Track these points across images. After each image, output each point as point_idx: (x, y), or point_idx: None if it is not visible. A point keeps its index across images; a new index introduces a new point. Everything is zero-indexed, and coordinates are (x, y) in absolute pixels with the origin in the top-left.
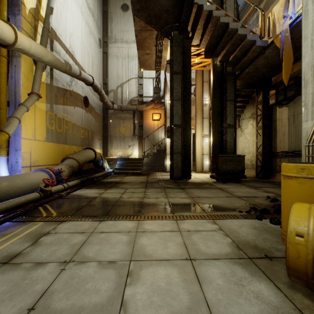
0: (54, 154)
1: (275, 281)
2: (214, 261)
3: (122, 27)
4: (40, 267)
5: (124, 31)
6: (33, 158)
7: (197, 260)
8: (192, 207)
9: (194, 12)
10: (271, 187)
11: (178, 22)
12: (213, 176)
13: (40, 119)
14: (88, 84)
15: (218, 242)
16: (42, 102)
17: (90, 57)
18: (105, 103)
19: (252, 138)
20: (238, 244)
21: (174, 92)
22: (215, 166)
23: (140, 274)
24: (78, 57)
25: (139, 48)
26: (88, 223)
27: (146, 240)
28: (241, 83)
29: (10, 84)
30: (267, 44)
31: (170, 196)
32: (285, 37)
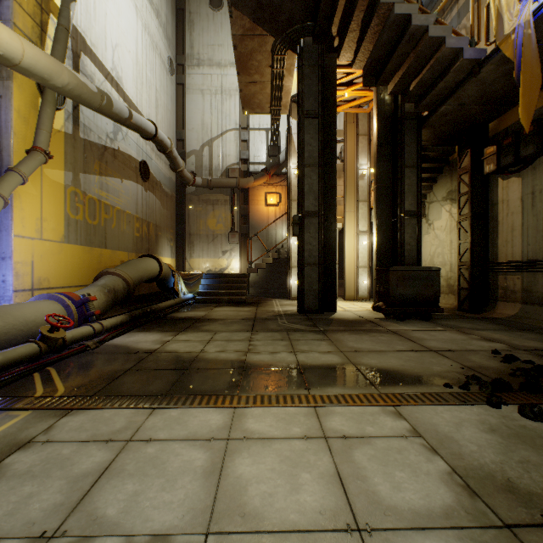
0: (82, 266)
1: None
2: (420, 538)
3: (211, 38)
4: None
5: (215, 46)
6: (37, 274)
7: (376, 532)
8: (345, 374)
9: None
10: (492, 329)
11: (314, 18)
12: (380, 308)
13: (52, 201)
14: (147, 136)
15: (418, 472)
16: (57, 168)
17: (152, 90)
18: (179, 174)
19: (450, 237)
20: (467, 477)
21: (305, 152)
22: (383, 289)
23: None
24: (129, 89)
25: (240, 71)
26: (125, 415)
27: (249, 465)
28: (429, 135)
29: None
30: (486, 56)
31: (299, 350)
32: (525, 36)
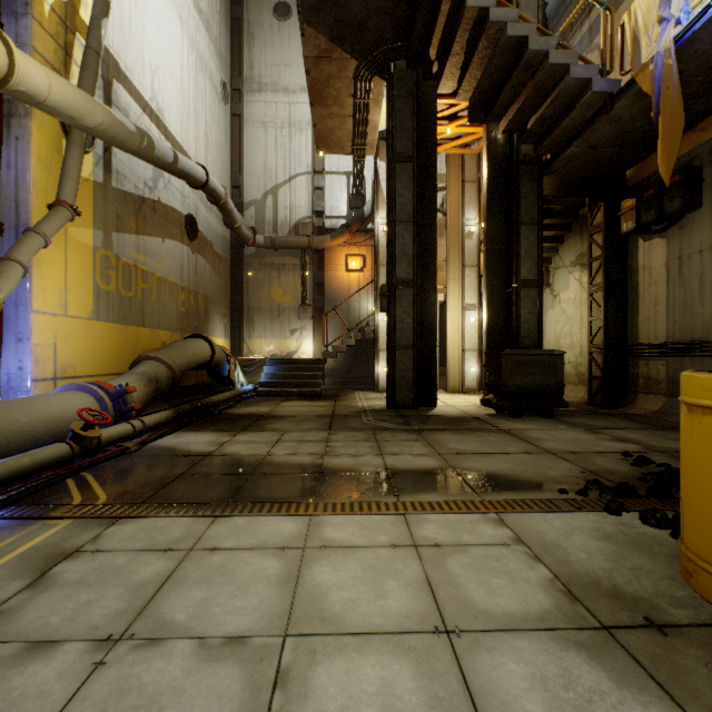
0: (114, 349)
1: (688, 704)
2: (511, 638)
3: (276, 55)
4: (38, 657)
5: (281, 65)
6: (61, 360)
7: (465, 633)
8: (442, 479)
9: (445, 13)
10: (627, 427)
11: (407, 38)
12: (490, 402)
13: (79, 267)
14: (195, 185)
15: (516, 579)
16: (84, 226)
17: (201, 123)
18: (236, 231)
19: (580, 313)
20: (569, 583)
21: (397, 205)
22: (494, 378)
23: (310, 680)
24: (172, 123)
25: (314, 101)
26: (183, 523)
27: (328, 573)
28: (553, 184)
29: (4, 181)
30: (619, 88)
31: (387, 452)
32: (665, 67)
